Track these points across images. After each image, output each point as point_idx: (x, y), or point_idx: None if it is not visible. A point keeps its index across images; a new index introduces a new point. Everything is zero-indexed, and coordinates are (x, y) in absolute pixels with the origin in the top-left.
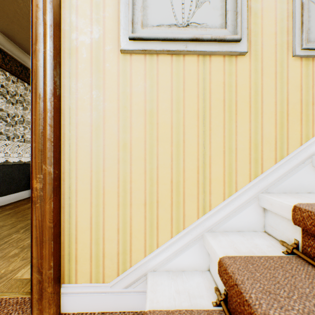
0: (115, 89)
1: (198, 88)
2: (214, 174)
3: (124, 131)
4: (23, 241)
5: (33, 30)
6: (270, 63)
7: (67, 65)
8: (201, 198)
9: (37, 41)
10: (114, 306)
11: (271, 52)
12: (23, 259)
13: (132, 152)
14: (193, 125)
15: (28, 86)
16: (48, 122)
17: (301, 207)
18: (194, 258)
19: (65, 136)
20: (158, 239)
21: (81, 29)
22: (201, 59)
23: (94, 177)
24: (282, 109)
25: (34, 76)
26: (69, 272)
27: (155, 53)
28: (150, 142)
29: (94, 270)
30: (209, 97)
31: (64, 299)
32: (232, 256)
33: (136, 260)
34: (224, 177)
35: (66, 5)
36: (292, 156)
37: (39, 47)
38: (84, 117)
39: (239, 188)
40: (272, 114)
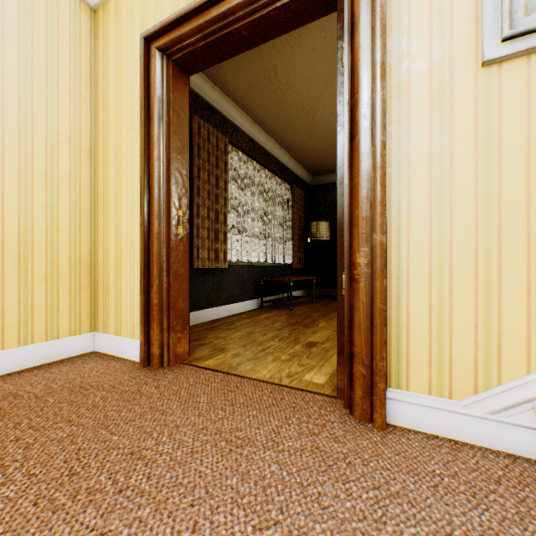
0: (470, 123)
1: None
2: None
3: (486, 181)
4: (286, 349)
5: (353, 78)
6: None
7: (394, 108)
8: None
9: (360, 88)
10: (469, 436)
11: None
12: (300, 365)
13: (500, 212)
14: None
15: (255, 165)
16: (379, 182)
17: None
18: None
19: (391, 199)
20: None
21: (414, 55)
22: None
23: (434, 251)
24: None
25: (355, 131)
26: (397, 374)
27: None
28: None
29: (434, 379)
30: None
31: (390, 407)
32: None
33: (508, 375)
34: None
35: (393, 31)
36: None
37: (362, 95)
38: (419, 171)
39: None
40: None
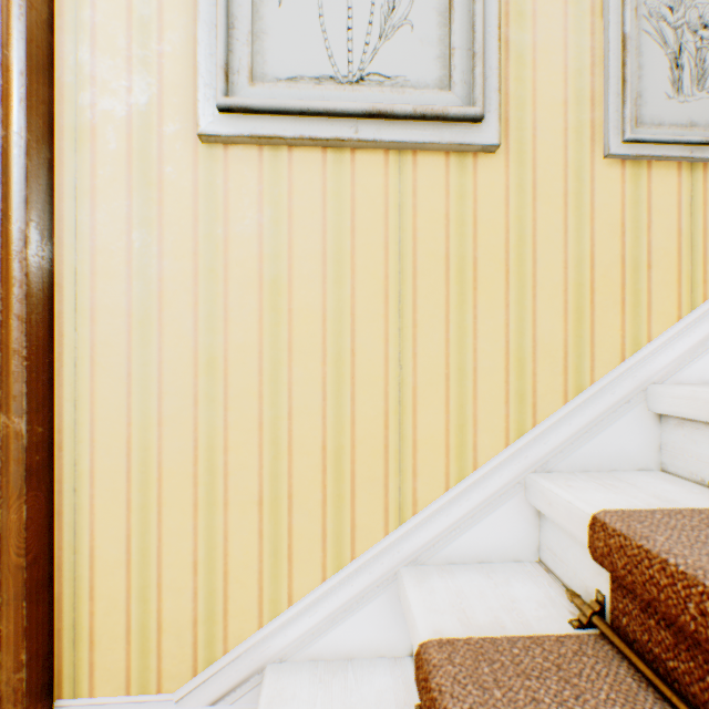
0: (189, 228)
1: (386, 228)
2: (425, 429)
3: (211, 329)
4: None
5: None
6: (554, 171)
7: (70, 169)
8: (393, 485)
9: None
10: None
11: (556, 146)
12: None
13: (229, 379)
14: (375, 314)
15: None
16: (16, 310)
17: (608, 522)
18: (377, 628)
19: (65, 339)
20: (291, 586)
21: (104, 82)
22: (394, 159)
23: (137, 440)
24: (581, 278)
25: None
26: (75, 670)
27: (284, 144)
28: (272, 355)
29: (137, 664)
30: (414, 248)
31: None
32: (449, 638)
33: (238, 635)
34: (448, 437)
35: (67, 23)
36: (603, 386)
37: None
38: (113, 294)
39: (483, 462)
40: (559, 289)
